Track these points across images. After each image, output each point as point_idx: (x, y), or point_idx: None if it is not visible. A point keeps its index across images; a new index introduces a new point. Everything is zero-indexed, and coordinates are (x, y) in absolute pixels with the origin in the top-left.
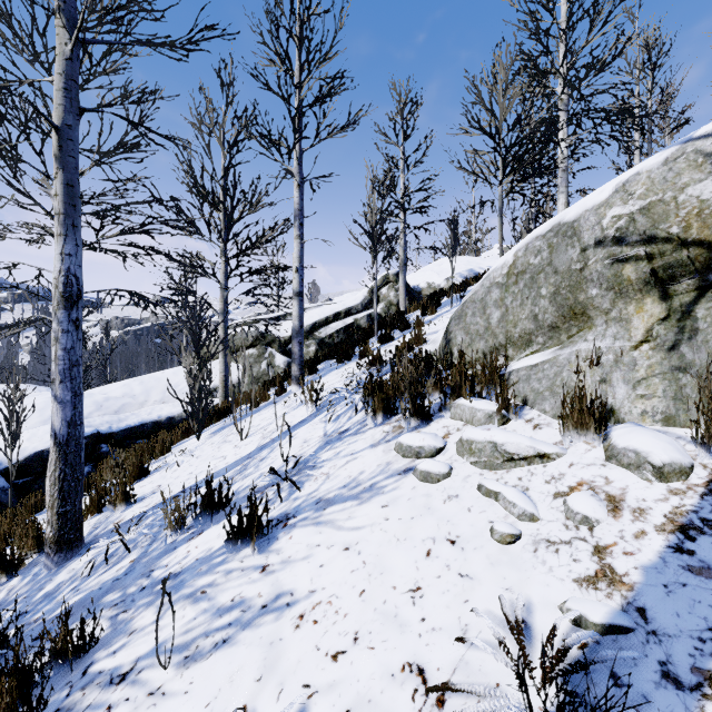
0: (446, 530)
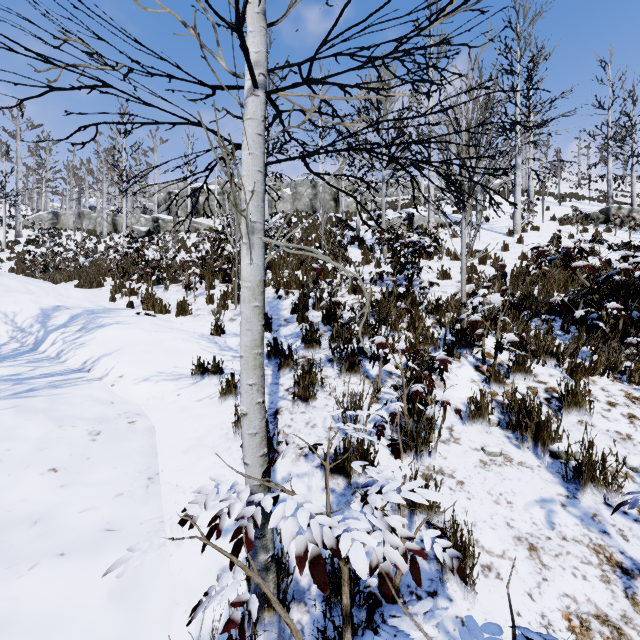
0: (31, 232)
